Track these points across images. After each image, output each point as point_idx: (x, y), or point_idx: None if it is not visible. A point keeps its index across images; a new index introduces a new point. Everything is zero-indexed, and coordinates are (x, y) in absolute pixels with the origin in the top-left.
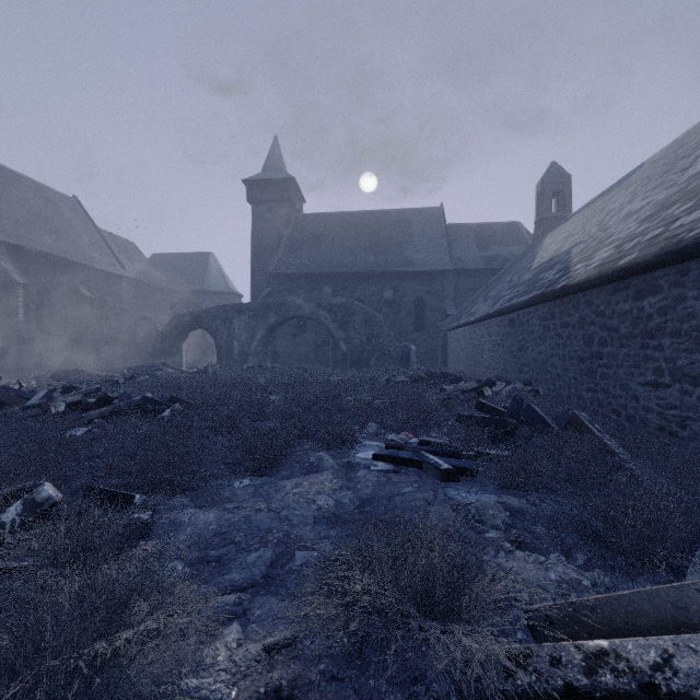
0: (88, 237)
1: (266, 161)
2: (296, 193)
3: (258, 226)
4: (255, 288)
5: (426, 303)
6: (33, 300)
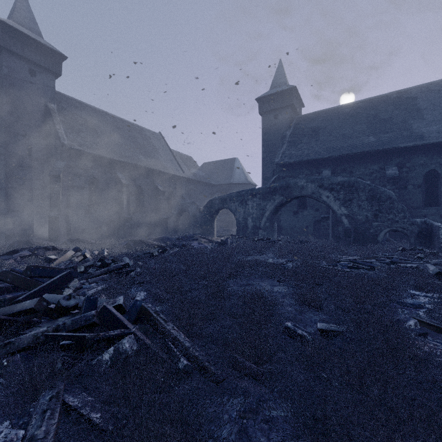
0: (164, 155)
1: (273, 81)
2: (297, 99)
3: (267, 131)
4: (264, 177)
5: (441, 176)
6: (133, 194)
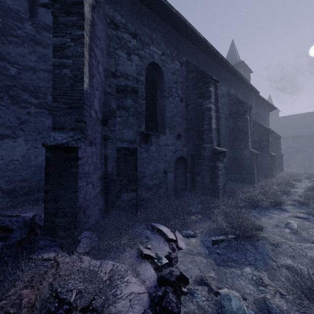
0: None
1: None
2: (277, 110)
3: None
4: None
5: None
6: None
